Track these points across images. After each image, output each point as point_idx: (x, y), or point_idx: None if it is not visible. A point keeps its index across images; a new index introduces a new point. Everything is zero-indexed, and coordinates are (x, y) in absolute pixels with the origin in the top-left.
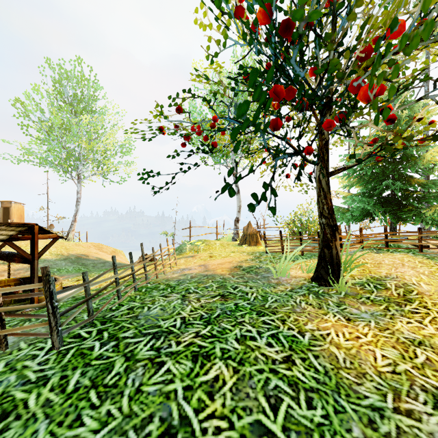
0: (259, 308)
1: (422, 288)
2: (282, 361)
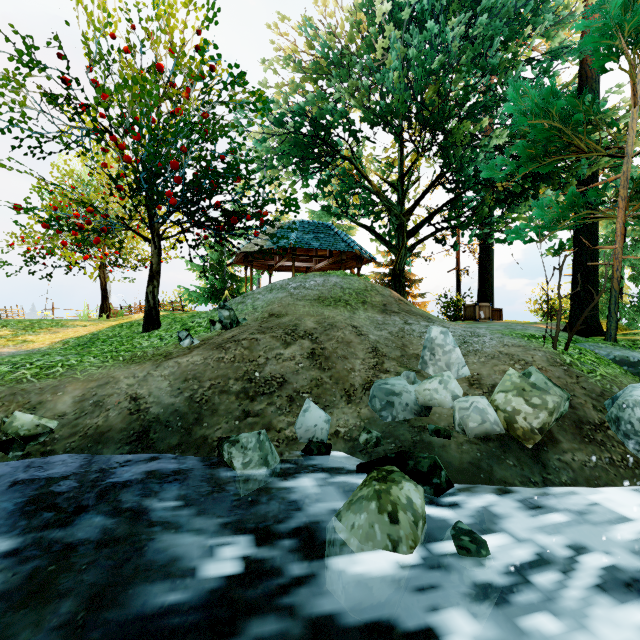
0: (55, 320)
1: (134, 317)
2: (50, 323)
